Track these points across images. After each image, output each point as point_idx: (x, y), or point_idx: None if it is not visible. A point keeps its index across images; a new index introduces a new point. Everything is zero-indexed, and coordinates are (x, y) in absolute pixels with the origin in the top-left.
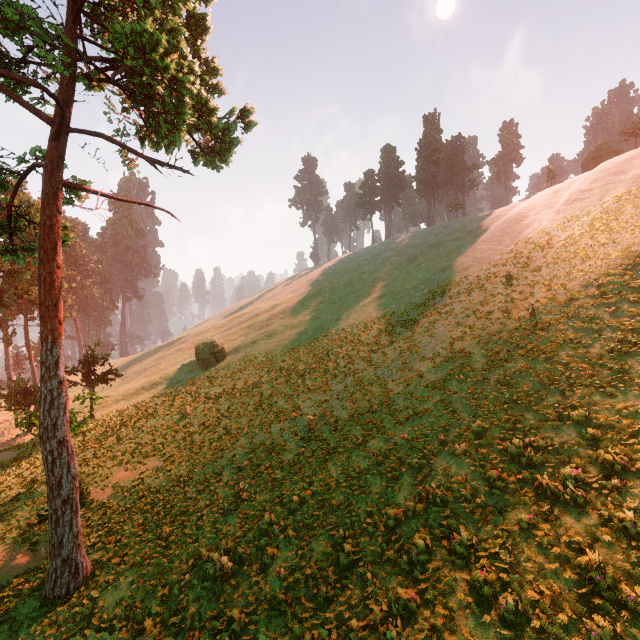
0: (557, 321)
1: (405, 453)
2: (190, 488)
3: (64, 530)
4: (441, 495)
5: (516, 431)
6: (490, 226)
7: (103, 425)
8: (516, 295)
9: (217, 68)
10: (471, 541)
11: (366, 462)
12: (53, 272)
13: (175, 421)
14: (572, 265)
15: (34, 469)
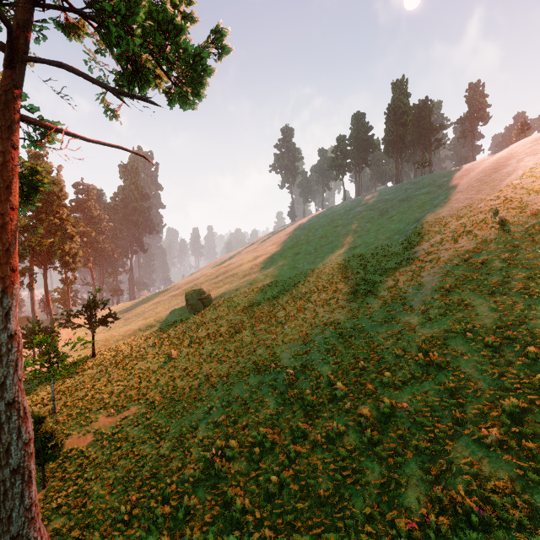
0: None
1: (408, 430)
2: (165, 442)
3: (13, 503)
4: (477, 511)
5: None
6: (462, 178)
7: (100, 364)
8: (517, 241)
9: None
10: None
11: (358, 436)
12: (6, 213)
13: (161, 364)
14: None
15: (33, 407)
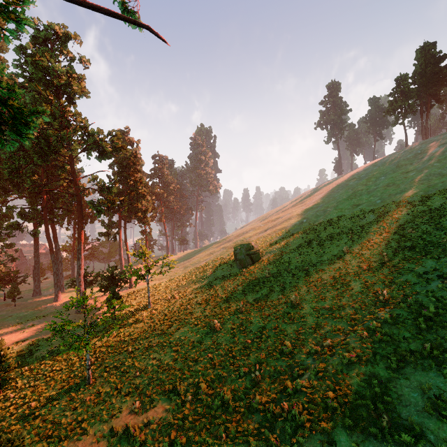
0: None
1: None
2: None
3: None
4: None
5: None
6: None
7: (151, 317)
8: None
9: None
10: None
11: None
12: None
13: (202, 336)
14: None
15: (83, 362)
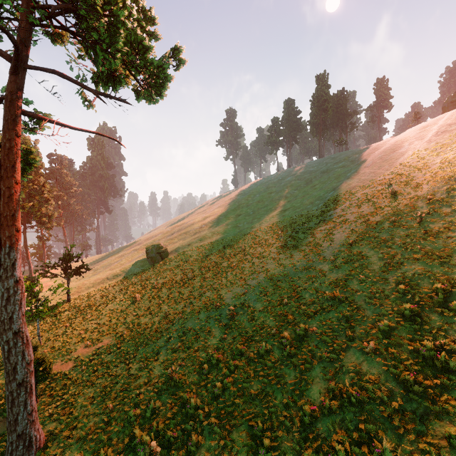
0: (446, 229)
1: (315, 346)
2: (133, 365)
3: (19, 409)
4: (355, 394)
5: (424, 332)
6: (369, 156)
7: (75, 307)
8: (402, 207)
9: (154, 18)
10: (394, 452)
11: (280, 352)
12: (11, 187)
13: (127, 306)
14: (452, 182)
15: None
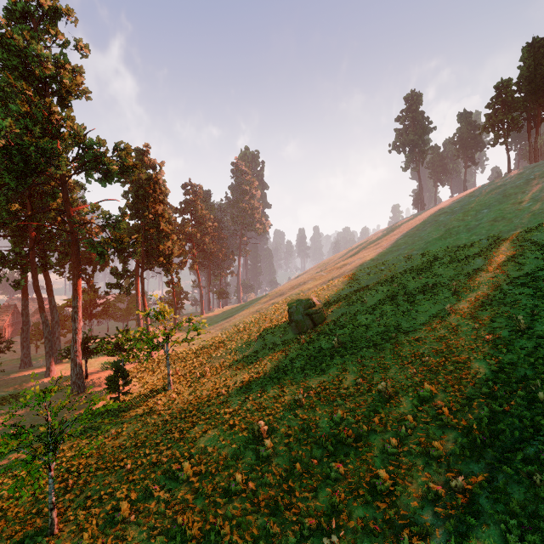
0: None
1: None
2: None
3: None
4: None
5: None
6: None
7: (170, 407)
8: None
9: None
10: None
11: None
12: None
13: (239, 448)
14: None
15: (56, 485)
